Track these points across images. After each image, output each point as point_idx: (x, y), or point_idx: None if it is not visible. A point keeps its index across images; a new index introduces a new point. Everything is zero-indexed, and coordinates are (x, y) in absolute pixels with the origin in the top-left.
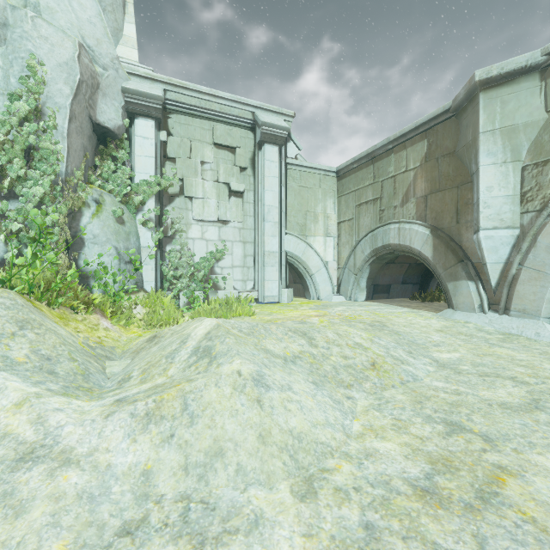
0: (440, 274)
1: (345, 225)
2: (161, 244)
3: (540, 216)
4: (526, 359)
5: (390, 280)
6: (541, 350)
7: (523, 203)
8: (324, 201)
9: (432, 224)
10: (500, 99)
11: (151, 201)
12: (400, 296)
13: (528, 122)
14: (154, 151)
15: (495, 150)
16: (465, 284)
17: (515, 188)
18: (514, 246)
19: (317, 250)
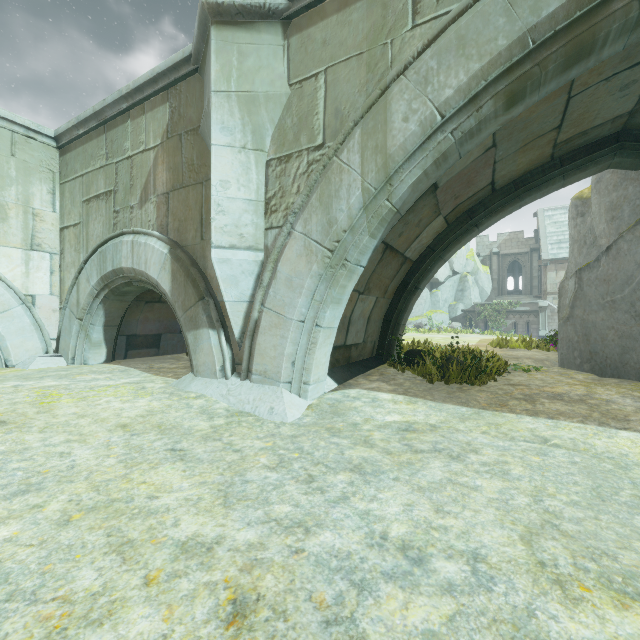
0: (180, 319)
1: (69, 234)
2: None
3: (281, 234)
4: (166, 506)
5: (159, 328)
6: (243, 452)
7: (268, 214)
8: (25, 184)
9: (175, 239)
10: (238, 46)
11: None
12: (179, 350)
13: (270, 93)
14: None
15: (232, 125)
16: (206, 335)
17: (259, 191)
18: (259, 277)
19: (4, 273)
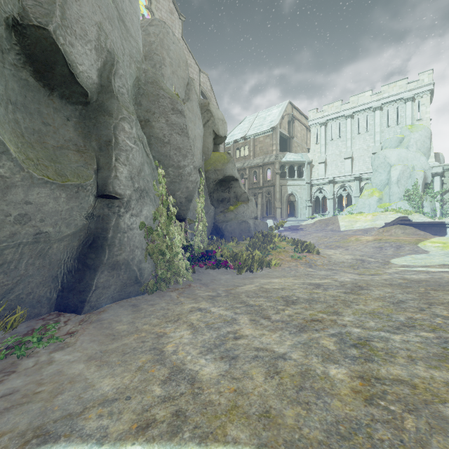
0: None
1: None
2: (442, 205)
3: None
4: None
5: None
6: None
7: None
8: None
9: None
10: None
11: (438, 195)
12: None
13: None
14: (439, 183)
15: None
16: None
17: None
18: None
19: None
